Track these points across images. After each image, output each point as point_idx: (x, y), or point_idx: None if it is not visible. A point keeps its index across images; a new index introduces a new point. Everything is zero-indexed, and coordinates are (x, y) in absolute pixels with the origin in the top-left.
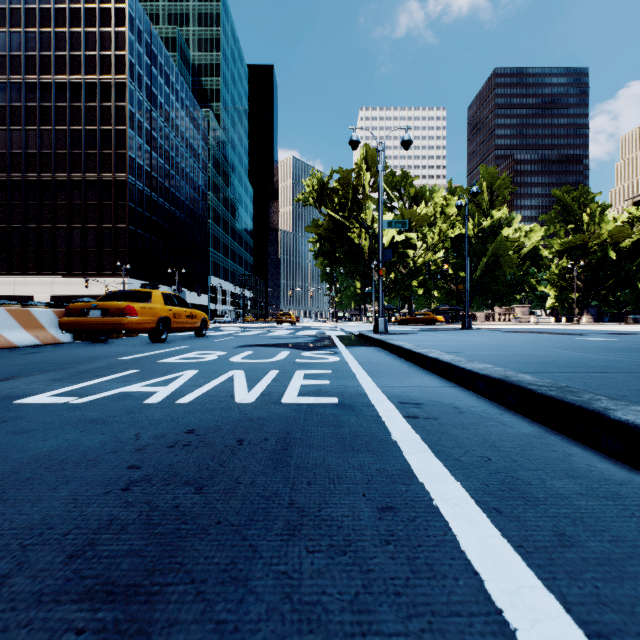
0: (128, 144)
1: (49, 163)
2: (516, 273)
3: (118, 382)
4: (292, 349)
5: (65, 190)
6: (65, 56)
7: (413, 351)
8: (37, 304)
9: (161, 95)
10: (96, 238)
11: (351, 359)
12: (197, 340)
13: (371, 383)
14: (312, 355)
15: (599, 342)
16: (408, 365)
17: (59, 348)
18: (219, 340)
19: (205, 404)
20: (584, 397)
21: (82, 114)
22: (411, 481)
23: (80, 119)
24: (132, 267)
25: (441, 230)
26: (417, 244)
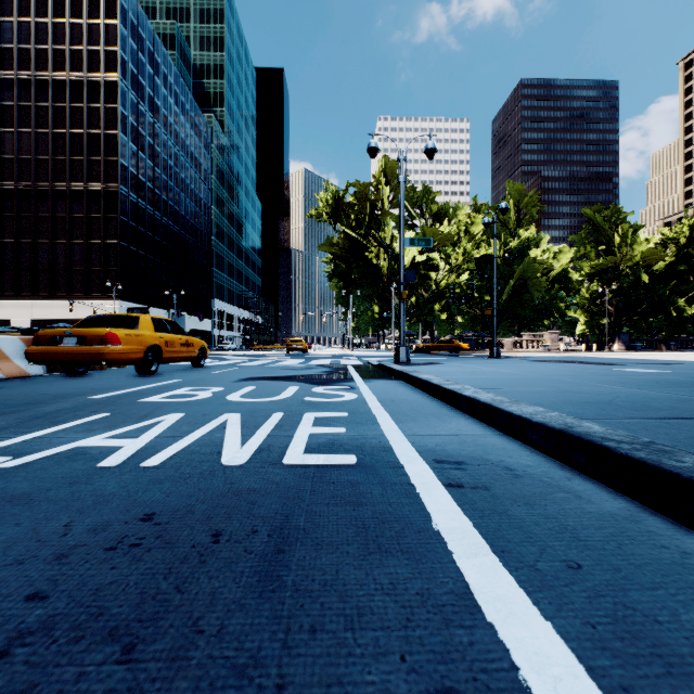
0: (120, 151)
1: (29, 170)
2: (545, 297)
3: (77, 432)
4: (302, 383)
5: (47, 201)
6: (47, 50)
7: (443, 387)
8: (6, 330)
9: (158, 97)
10: (83, 255)
11: (370, 396)
12: (193, 372)
13: (396, 431)
14: (325, 391)
15: (646, 374)
16: (438, 404)
17: (24, 383)
18: (219, 372)
19: (181, 467)
20: (687, 462)
21: (67, 116)
22: (474, 619)
23: (65, 121)
24: (124, 288)
25: (466, 250)
26: (440, 265)
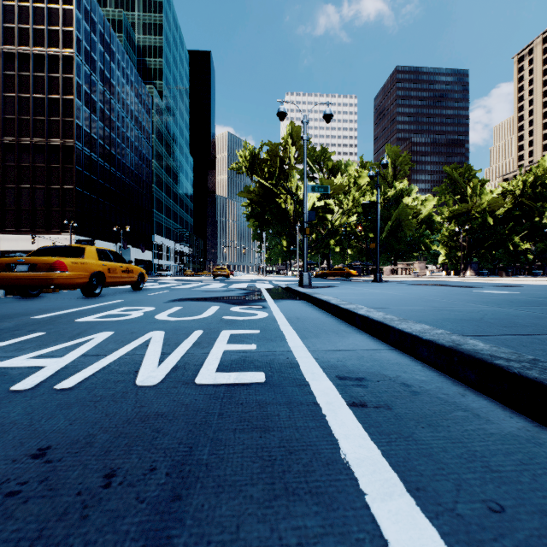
0: (75, 113)
1: None
2: (415, 235)
3: (6, 351)
4: (222, 303)
5: (13, 153)
6: (13, 28)
7: (340, 307)
8: None
9: (107, 70)
10: (44, 198)
11: (279, 315)
12: (132, 294)
13: (302, 347)
14: (241, 310)
15: (500, 295)
16: (336, 321)
17: None
18: (154, 294)
19: (95, 388)
20: None
21: (30, 83)
22: None
23: (28, 87)
24: (79, 225)
25: (354, 197)
26: (334, 209)
